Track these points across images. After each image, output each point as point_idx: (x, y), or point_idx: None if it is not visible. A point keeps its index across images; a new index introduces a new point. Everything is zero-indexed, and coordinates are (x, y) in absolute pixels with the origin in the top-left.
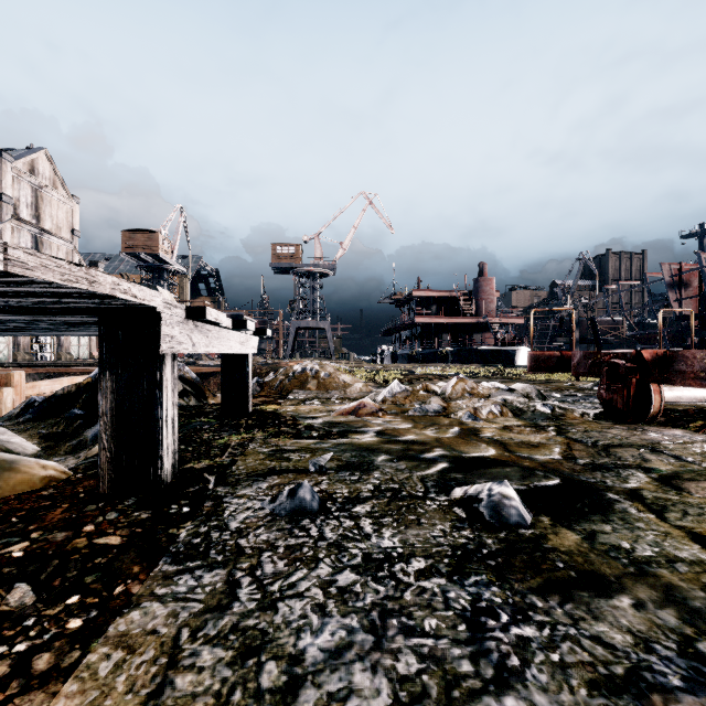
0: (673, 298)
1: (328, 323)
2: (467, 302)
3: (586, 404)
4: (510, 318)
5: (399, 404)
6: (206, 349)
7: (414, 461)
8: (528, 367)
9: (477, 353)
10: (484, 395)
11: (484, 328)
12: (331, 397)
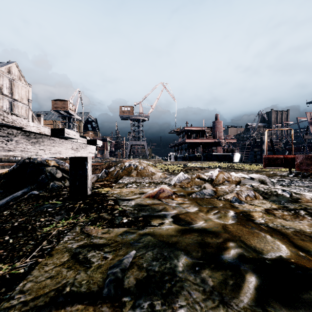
0: (311, 129)
1: (145, 142)
2: (209, 132)
3: (298, 187)
4: (229, 139)
5: (184, 187)
6: (7, 152)
7: (217, 270)
8: (264, 165)
9: (215, 156)
10: (236, 182)
11: (218, 144)
12: (143, 182)
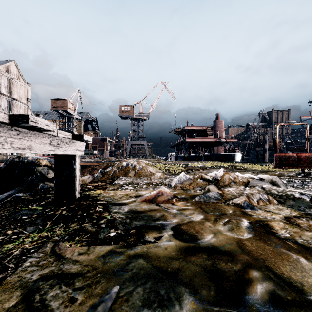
0: None
1: (145, 142)
2: (210, 132)
3: None
4: (231, 139)
5: (186, 189)
6: None
7: None
8: (275, 164)
9: (216, 156)
10: (244, 183)
11: (218, 144)
12: (141, 183)
